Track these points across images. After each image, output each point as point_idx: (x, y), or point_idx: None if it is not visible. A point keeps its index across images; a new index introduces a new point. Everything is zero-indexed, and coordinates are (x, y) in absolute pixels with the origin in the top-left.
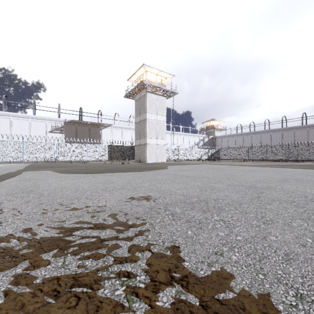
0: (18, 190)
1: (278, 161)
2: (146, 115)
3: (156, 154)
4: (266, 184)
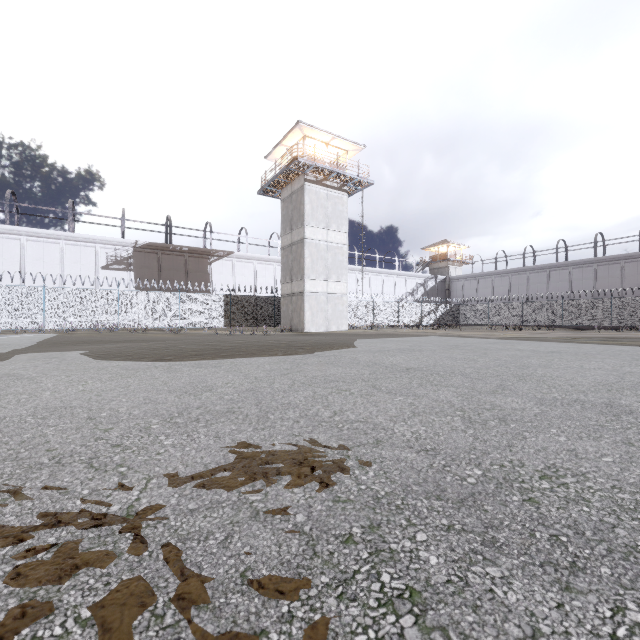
0: None
1: (586, 328)
2: (304, 231)
3: (326, 315)
4: None
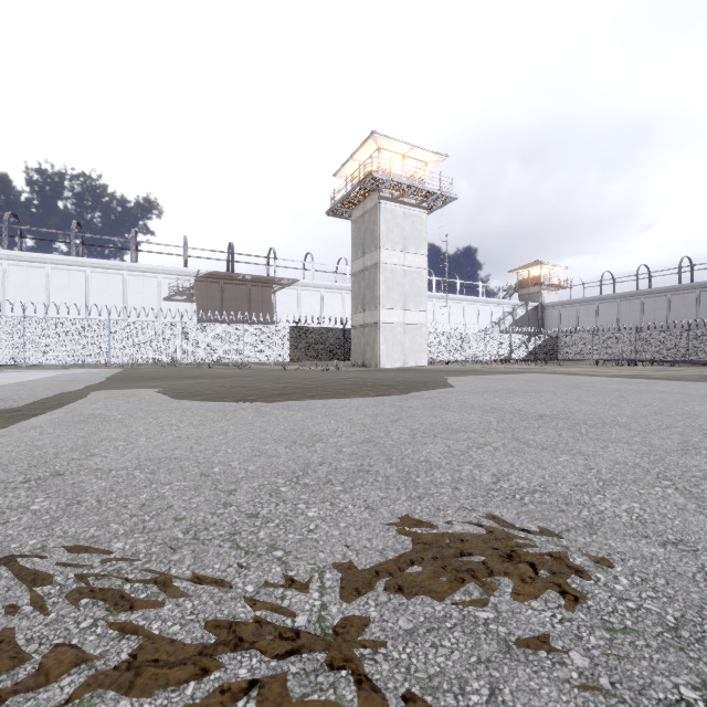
0: (22, 466)
1: None
2: (379, 254)
3: (403, 348)
4: None
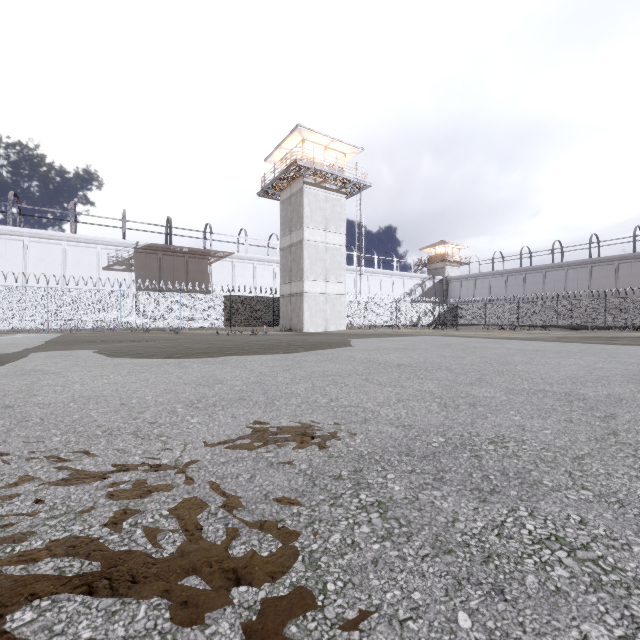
0: None
1: (581, 328)
2: (303, 232)
3: (325, 315)
4: (604, 389)
